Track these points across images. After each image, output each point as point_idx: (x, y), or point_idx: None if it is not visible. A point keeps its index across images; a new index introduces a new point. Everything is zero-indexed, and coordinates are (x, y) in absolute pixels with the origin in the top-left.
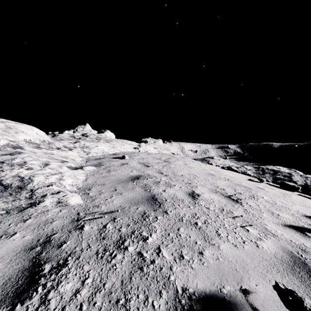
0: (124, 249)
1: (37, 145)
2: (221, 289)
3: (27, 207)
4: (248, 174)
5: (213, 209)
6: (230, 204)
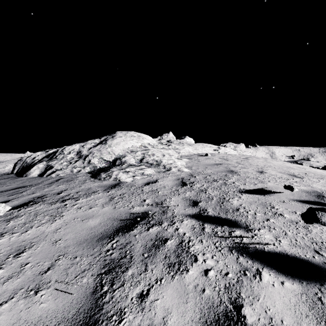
0: (217, 181)
1: (152, 146)
2: (261, 190)
3: (165, 171)
4: None
5: (273, 177)
6: (291, 177)
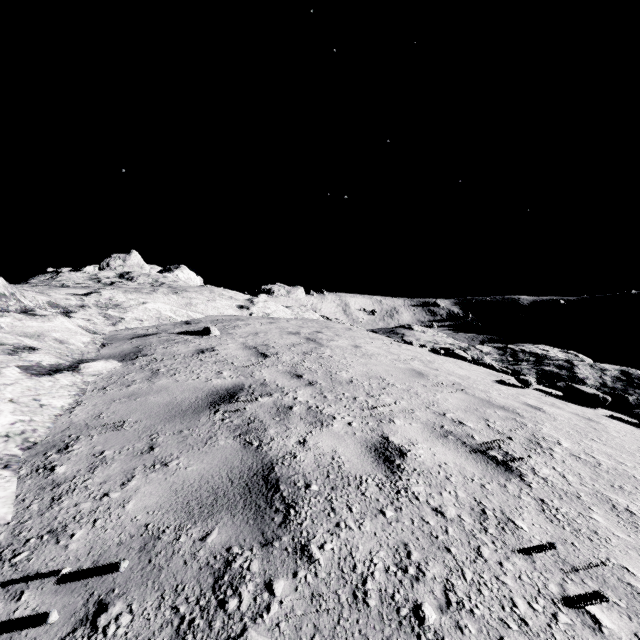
0: None
1: None
2: None
3: None
4: (489, 366)
5: (456, 515)
6: (495, 481)
